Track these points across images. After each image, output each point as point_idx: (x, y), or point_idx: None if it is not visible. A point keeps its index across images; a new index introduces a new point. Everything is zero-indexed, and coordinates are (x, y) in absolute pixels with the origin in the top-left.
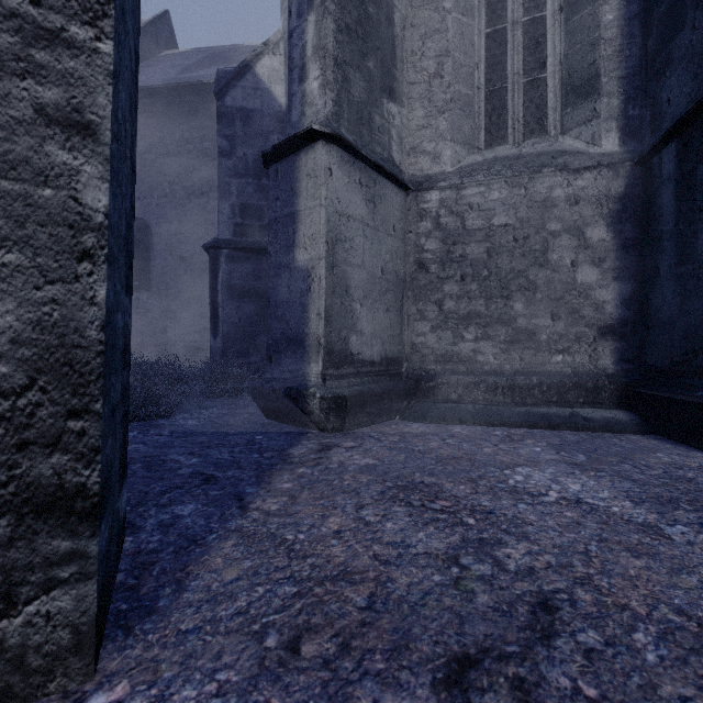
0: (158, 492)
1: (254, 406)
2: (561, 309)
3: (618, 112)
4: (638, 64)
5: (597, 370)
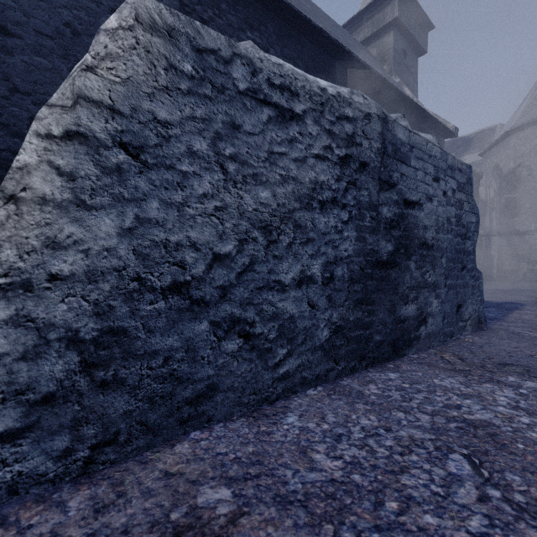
0: None
1: None
2: None
3: None
4: None
5: None
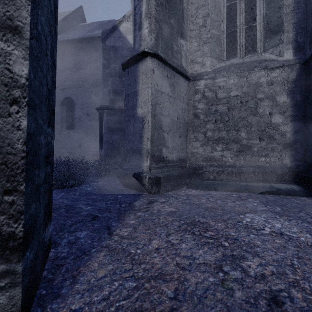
0: (70, 224)
1: (118, 181)
2: (264, 135)
3: (293, 40)
4: (303, 16)
5: (282, 165)
